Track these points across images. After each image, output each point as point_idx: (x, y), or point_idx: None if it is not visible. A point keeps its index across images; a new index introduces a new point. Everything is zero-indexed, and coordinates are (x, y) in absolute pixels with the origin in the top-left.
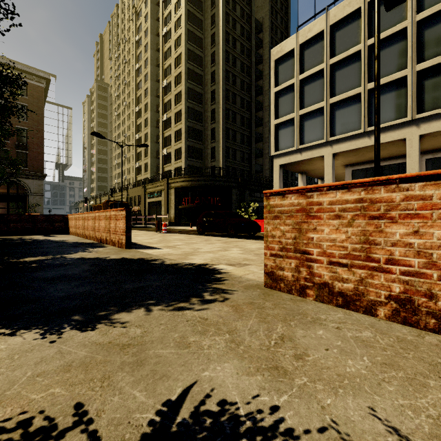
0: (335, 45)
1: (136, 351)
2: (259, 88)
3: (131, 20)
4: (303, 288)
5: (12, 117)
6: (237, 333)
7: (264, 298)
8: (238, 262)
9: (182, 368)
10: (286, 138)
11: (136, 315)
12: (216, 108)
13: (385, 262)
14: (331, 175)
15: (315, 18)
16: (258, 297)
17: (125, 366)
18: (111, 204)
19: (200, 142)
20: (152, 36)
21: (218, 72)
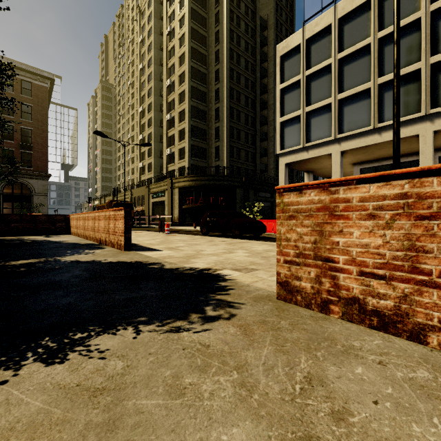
0: (343, 39)
1: (111, 401)
2: (264, 86)
3: (136, 20)
4: (326, 303)
5: (17, 117)
6: (248, 371)
7: (278, 315)
8: (245, 266)
9: (171, 438)
10: (292, 136)
11: (120, 340)
12: (220, 107)
13: (439, 275)
14: (339, 173)
15: (322, 13)
16: (270, 313)
17: (89, 431)
18: (114, 204)
19: (204, 142)
20: (156, 35)
21: (222, 70)
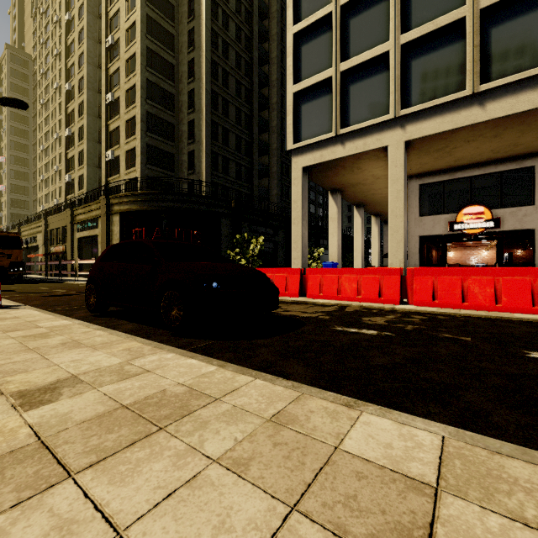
0: None
1: None
2: (264, 76)
3: None
4: None
5: None
6: None
7: None
8: None
9: None
10: (316, 118)
11: None
12: (196, 88)
13: None
14: (402, 182)
15: None
16: None
17: None
18: None
19: (170, 143)
20: None
21: (198, 29)
